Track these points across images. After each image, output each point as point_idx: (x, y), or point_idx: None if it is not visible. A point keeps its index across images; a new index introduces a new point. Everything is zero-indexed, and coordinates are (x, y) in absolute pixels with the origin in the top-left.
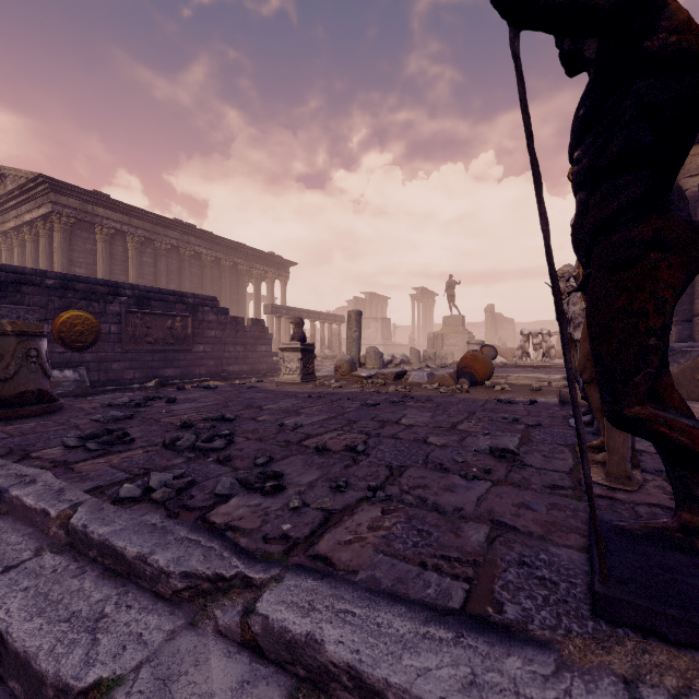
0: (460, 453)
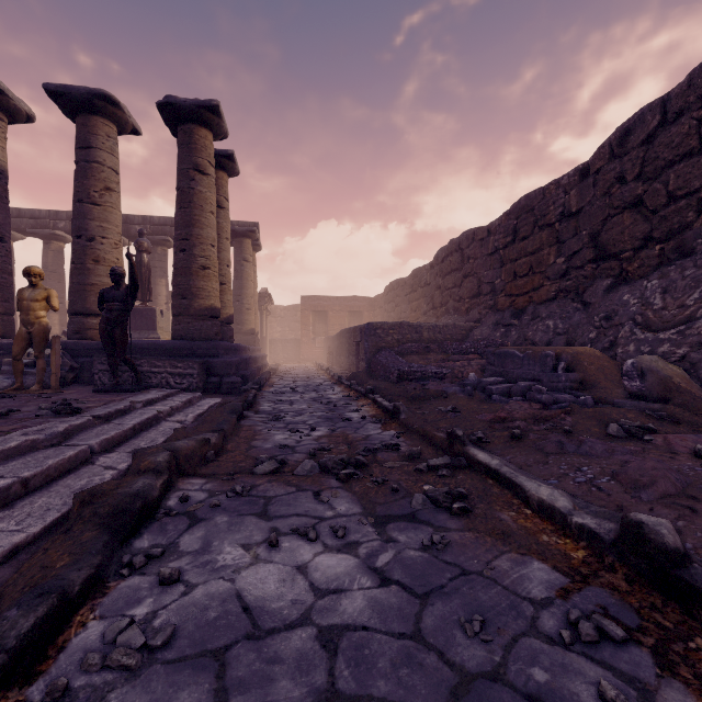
0: (3, 400)
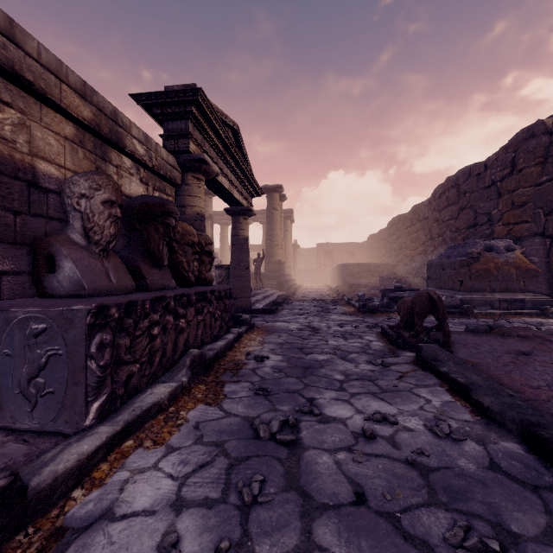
0: None
